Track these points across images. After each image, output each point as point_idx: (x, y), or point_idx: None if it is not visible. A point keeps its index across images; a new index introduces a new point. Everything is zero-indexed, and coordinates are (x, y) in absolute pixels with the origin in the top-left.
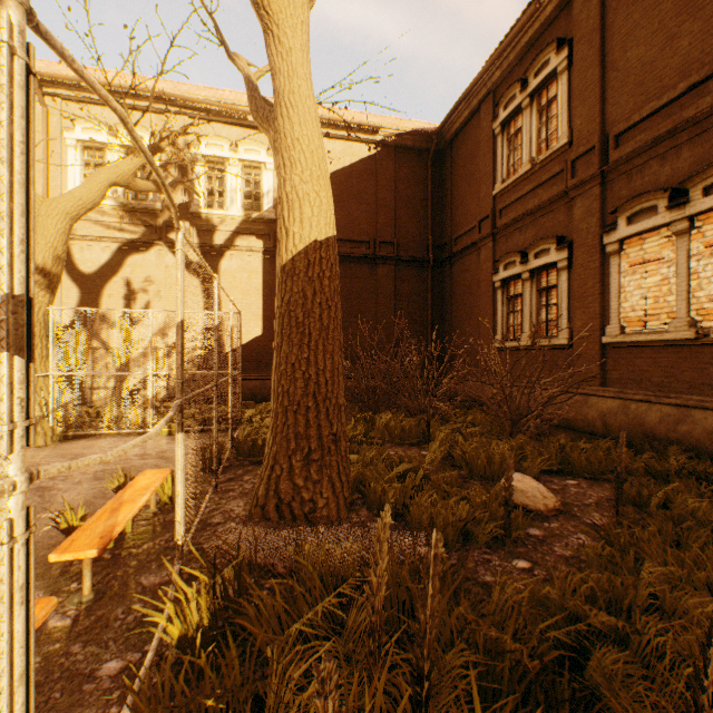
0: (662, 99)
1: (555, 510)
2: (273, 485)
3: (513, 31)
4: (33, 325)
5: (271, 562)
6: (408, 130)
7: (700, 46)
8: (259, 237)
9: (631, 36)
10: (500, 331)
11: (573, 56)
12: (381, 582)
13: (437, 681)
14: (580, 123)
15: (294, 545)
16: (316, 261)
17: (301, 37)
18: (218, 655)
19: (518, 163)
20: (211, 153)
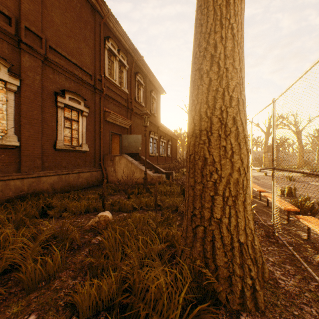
0: None
1: None
2: None
3: None
4: (251, 151)
5: None
6: None
7: None
8: None
9: None
10: None
11: None
12: None
13: None
14: None
15: None
16: None
17: None
18: None
19: None
20: None
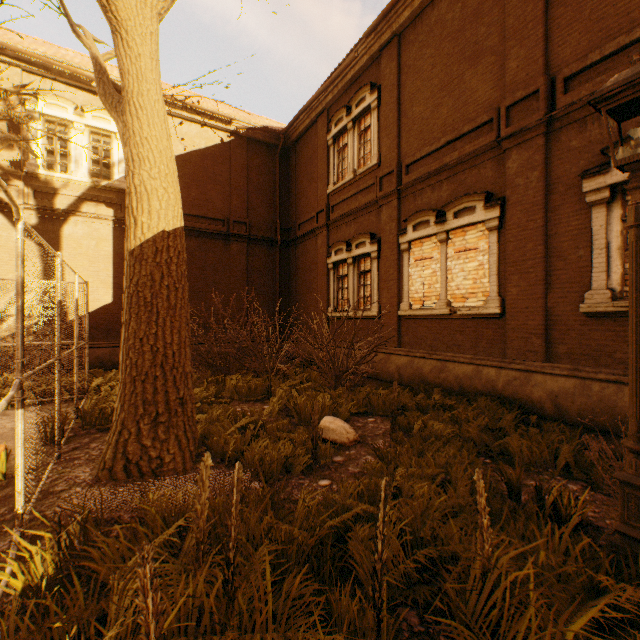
0: (432, 147)
1: (354, 441)
2: (121, 448)
3: (340, 68)
4: None
5: (118, 514)
6: (259, 126)
7: (452, 116)
8: (109, 206)
9: (415, 96)
10: (333, 303)
11: (381, 99)
12: (206, 506)
13: (249, 570)
14: (386, 150)
15: (140, 496)
16: (165, 248)
17: (150, 46)
18: (65, 592)
19: (345, 171)
20: (51, 112)
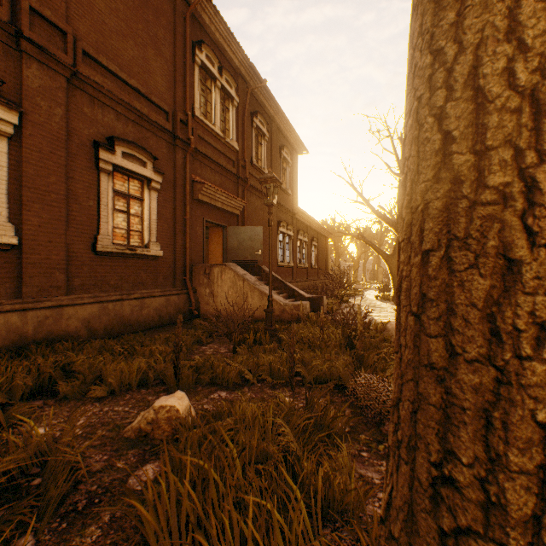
0: None
1: None
2: None
3: None
4: None
5: None
6: None
7: None
8: None
9: None
10: None
11: None
12: None
13: None
14: None
15: None
16: None
17: None
18: None
19: None
20: None
